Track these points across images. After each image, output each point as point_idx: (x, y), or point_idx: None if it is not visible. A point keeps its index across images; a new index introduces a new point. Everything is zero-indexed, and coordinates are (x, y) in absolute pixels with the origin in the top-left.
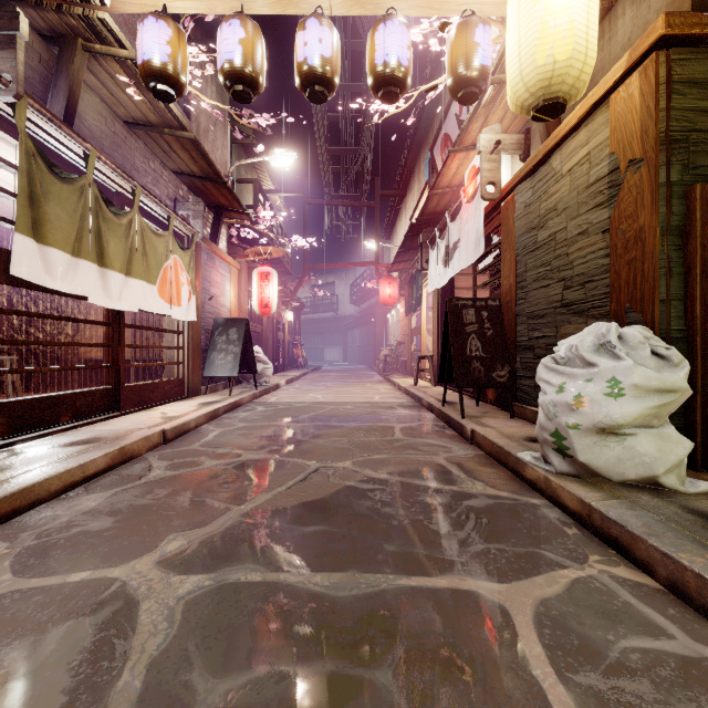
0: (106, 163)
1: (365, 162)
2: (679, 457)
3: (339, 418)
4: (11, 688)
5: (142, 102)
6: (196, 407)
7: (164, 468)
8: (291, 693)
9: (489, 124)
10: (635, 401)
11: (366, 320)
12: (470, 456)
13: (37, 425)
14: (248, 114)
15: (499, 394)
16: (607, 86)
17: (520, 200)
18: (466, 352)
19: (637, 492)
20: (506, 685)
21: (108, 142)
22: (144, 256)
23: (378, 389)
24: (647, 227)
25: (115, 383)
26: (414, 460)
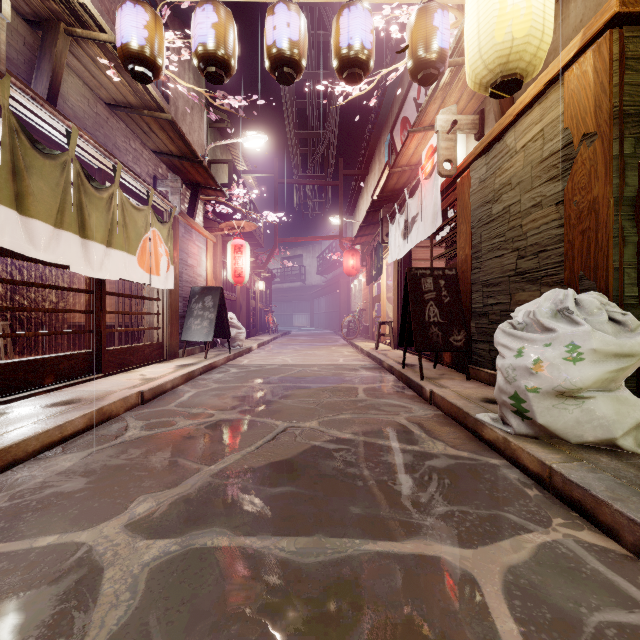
0: (88, 140)
1: (330, 144)
2: (637, 420)
3: (306, 379)
4: None
5: (122, 84)
6: (173, 369)
7: (140, 428)
8: None
9: (446, 106)
10: (594, 365)
11: (331, 289)
12: (430, 416)
13: (21, 387)
14: (221, 97)
15: (455, 357)
16: (561, 65)
17: (475, 176)
18: (424, 318)
19: (596, 454)
20: None
21: (91, 122)
22: (124, 228)
23: (342, 352)
24: (601, 198)
25: (97, 347)
26: (377, 420)
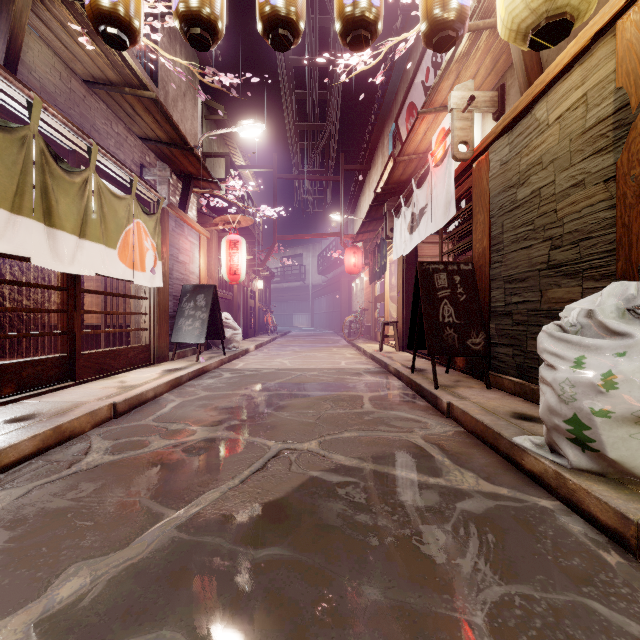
0: (55, 115)
1: (331, 136)
2: None
3: (305, 386)
4: None
5: (98, 56)
6: (158, 375)
7: (103, 451)
8: None
9: (460, 82)
10: None
11: (332, 288)
12: (450, 434)
13: None
14: (211, 73)
15: (469, 361)
16: (614, 10)
17: (495, 158)
18: (438, 318)
19: None
20: None
21: (64, 98)
22: (102, 218)
23: (344, 354)
24: None
25: (70, 350)
26: (388, 440)
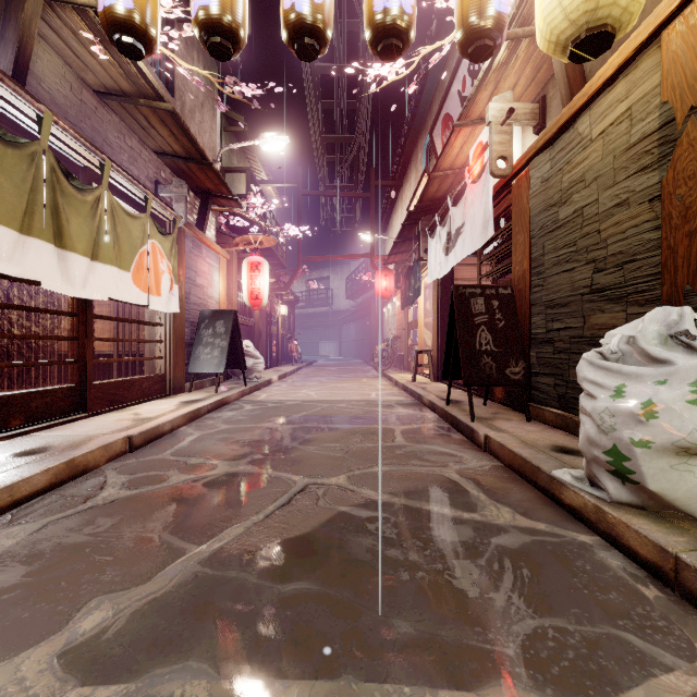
0: (66, 129)
1: (361, 150)
2: None
3: (332, 419)
4: None
5: (111, 65)
6: (175, 407)
7: (120, 486)
8: None
9: (499, 93)
10: None
11: (361, 314)
12: (487, 468)
13: None
14: (232, 84)
15: (509, 392)
16: (659, 20)
17: (536, 175)
18: (475, 346)
19: None
20: None
21: (74, 110)
22: (115, 238)
23: (375, 385)
24: None
25: (81, 380)
26: (420, 474)
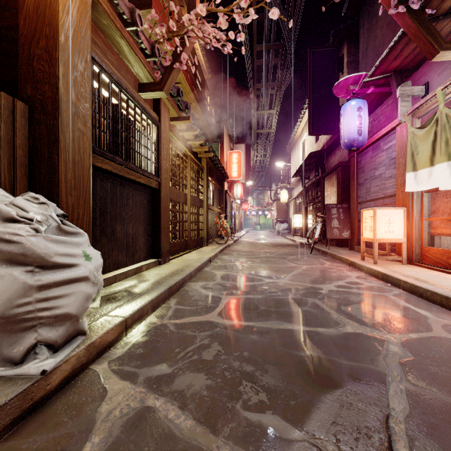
0: None
1: None
2: None
3: None
4: (361, 311)
5: None
6: None
7: None
8: (286, 307)
9: None
10: None
11: None
12: None
13: None
14: None
15: None
16: None
17: None
18: None
19: None
20: (233, 305)
21: None
22: None
23: None
24: None
25: None
26: None
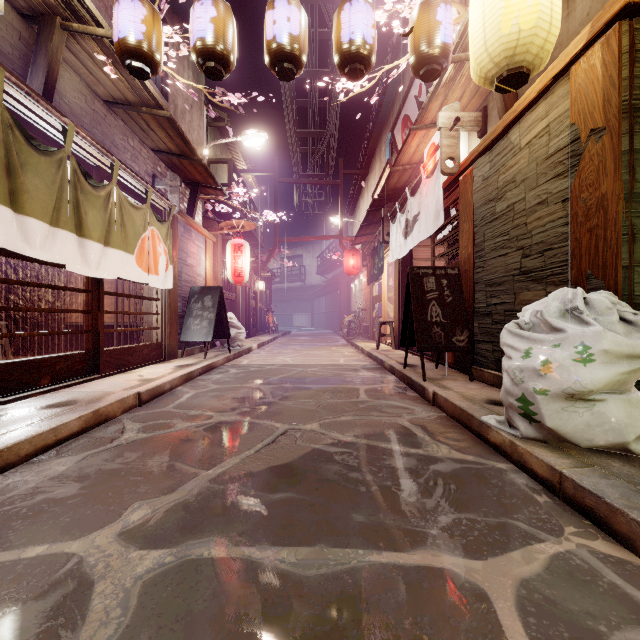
0: (85, 137)
1: (331, 143)
2: None
3: (306, 380)
4: None
5: (120, 81)
6: (172, 370)
7: (136, 430)
8: None
9: (448, 103)
10: (605, 366)
11: (331, 289)
12: (433, 418)
13: (16, 388)
14: (221, 94)
15: (457, 357)
16: (568, 59)
17: (478, 174)
18: (427, 318)
19: (607, 459)
20: None
21: (88, 119)
22: (122, 227)
23: (343, 353)
24: (610, 194)
25: (95, 347)
26: (379, 422)
